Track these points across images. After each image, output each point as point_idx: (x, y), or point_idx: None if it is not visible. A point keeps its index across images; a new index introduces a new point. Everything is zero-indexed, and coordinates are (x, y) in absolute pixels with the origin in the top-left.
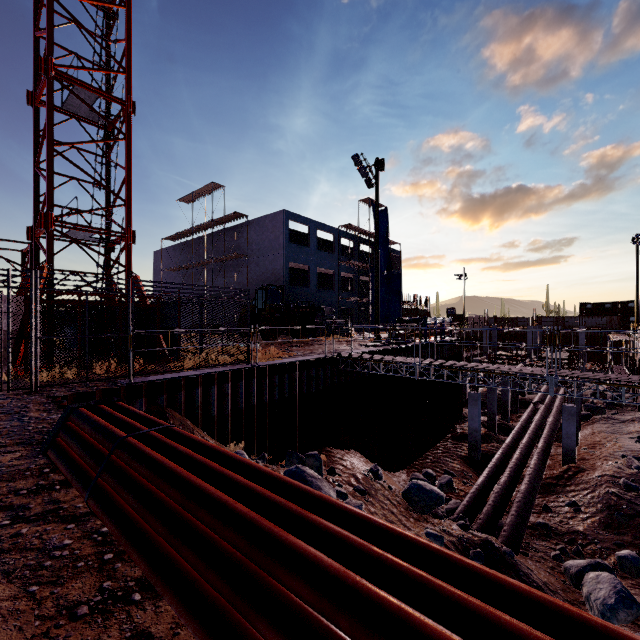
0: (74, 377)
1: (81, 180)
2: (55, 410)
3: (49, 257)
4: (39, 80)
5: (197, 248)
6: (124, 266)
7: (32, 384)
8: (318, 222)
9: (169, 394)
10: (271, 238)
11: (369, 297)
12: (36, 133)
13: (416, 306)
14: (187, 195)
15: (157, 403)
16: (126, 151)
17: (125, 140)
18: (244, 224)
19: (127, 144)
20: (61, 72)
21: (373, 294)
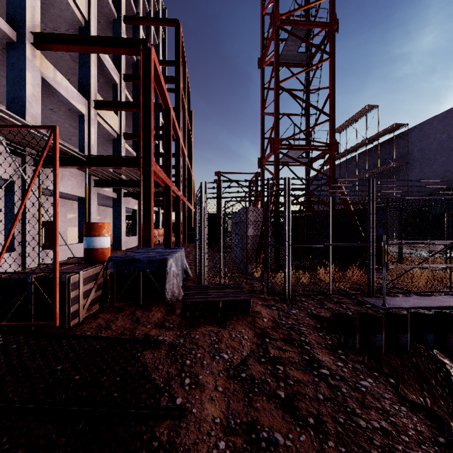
0: (306, 282)
1: (289, 114)
2: (343, 353)
3: (276, 175)
4: (265, 44)
5: (348, 167)
6: (329, 177)
7: (285, 291)
8: None
9: (435, 330)
10: (441, 139)
11: None
12: (262, 87)
13: None
14: (340, 125)
15: (423, 342)
16: (331, 69)
17: (329, 59)
18: (401, 134)
19: (331, 62)
20: (283, 20)
21: None
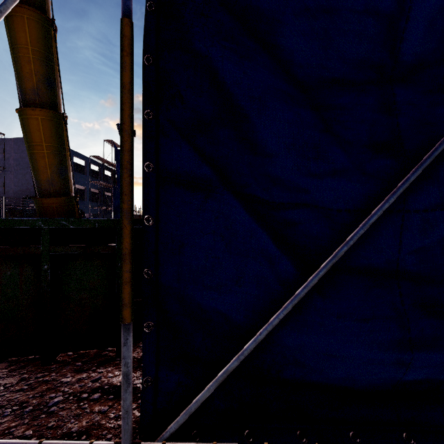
0: None
1: None
2: None
3: None
4: None
5: None
6: None
7: None
8: (74, 151)
9: None
10: None
11: (112, 207)
12: None
13: (140, 213)
14: None
15: None
16: None
17: None
18: None
19: None
20: None
21: (115, 205)
